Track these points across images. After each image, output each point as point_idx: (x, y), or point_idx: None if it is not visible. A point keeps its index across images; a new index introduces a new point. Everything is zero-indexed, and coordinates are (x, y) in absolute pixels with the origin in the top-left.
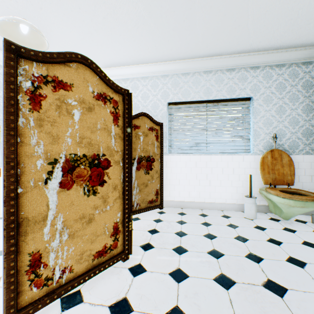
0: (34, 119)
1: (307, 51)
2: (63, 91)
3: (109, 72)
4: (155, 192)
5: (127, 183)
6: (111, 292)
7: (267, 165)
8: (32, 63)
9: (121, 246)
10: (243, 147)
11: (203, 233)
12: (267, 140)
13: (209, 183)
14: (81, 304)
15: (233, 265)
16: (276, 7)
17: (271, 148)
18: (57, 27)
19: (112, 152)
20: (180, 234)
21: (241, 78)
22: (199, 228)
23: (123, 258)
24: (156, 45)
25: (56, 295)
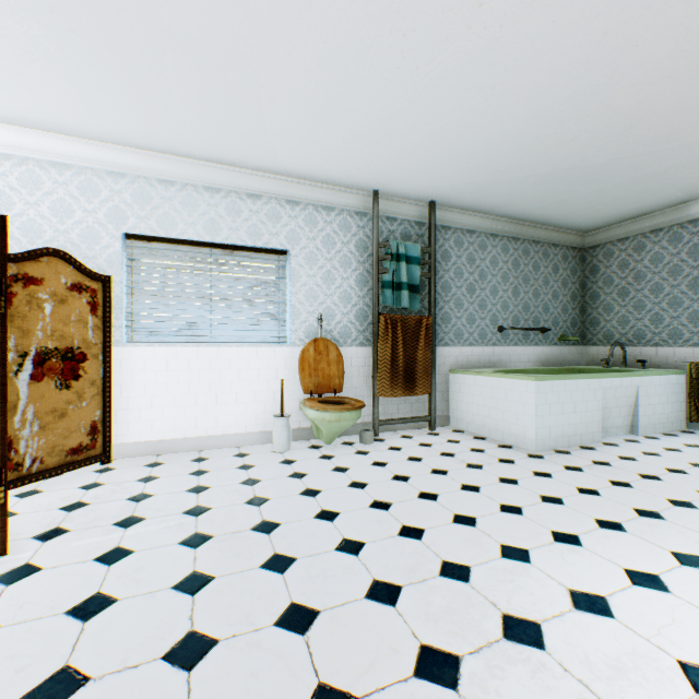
0: None
1: (360, 197)
2: None
3: None
4: (89, 427)
5: None
6: None
7: (309, 363)
8: None
9: None
10: (276, 333)
11: (187, 488)
12: (311, 322)
13: (216, 399)
14: None
15: (221, 517)
16: (304, 128)
17: (317, 336)
18: None
19: None
20: (140, 498)
21: (272, 215)
22: (184, 481)
23: None
24: (90, 108)
25: None
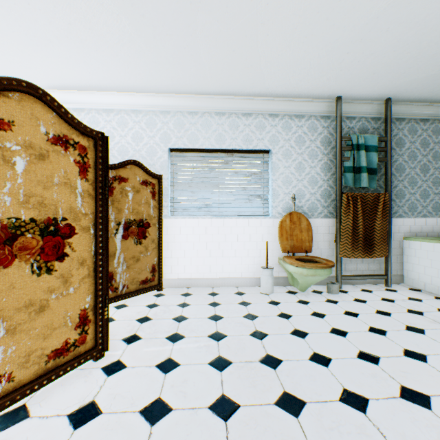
0: None
1: (325, 104)
2: None
3: (82, 97)
4: (151, 268)
5: (101, 257)
6: (73, 399)
7: (286, 230)
8: None
9: (92, 340)
10: (261, 209)
11: (208, 315)
12: (286, 201)
13: (222, 253)
14: (26, 420)
15: (234, 345)
16: (288, 53)
17: (291, 210)
18: None
19: (78, 216)
20: (180, 319)
21: (259, 126)
22: (205, 309)
23: (95, 356)
24: (151, 71)
25: None
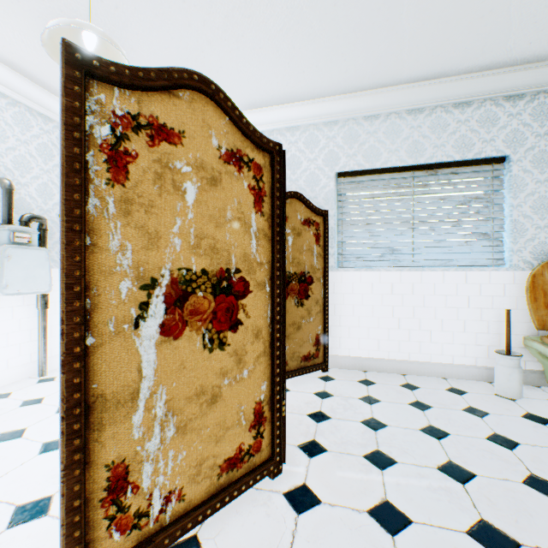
0: (115, 200)
1: None
2: (167, 145)
3: None
4: (314, 339)
5: (278, 326)
6: (257, 546)
7: (543, 291)
8: (111, 90)
9: (267, 447)
10: (488, 255)
11: (418, 425)
12: (540, 240)
13: (418, 324)
14: None
15: (502, 501)
16: None
17: None
18: (143, 41)
19: (252, 266)
20: (373, 424)
21: (484, 120)
22: (409, 413)
23: (271, 471)
24: (319, 64)
25: (155, 547)
